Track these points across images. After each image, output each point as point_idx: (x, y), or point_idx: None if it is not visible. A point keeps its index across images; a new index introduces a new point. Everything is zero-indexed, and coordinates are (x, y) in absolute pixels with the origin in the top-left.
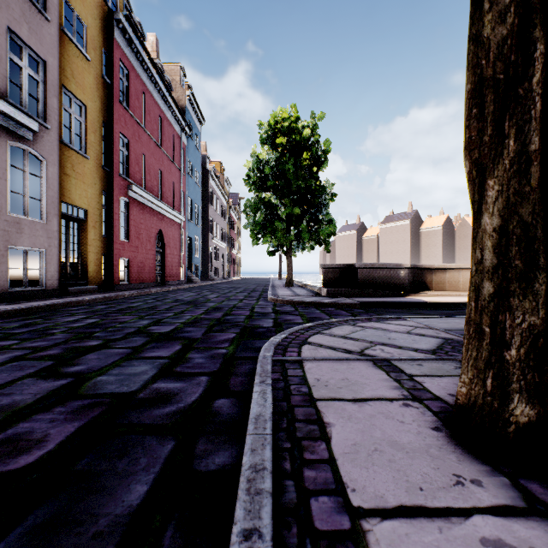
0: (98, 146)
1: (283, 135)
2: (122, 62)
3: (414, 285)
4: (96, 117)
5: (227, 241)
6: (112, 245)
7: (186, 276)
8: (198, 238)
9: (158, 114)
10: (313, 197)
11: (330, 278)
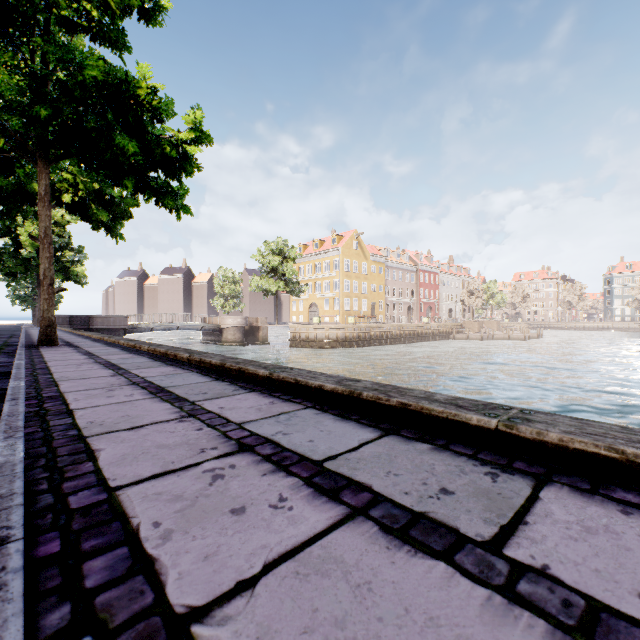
0: None
1: None
2: None
3: None
4: None
5: None
6: None
7: None
8: None
9: None
10: None
11: None
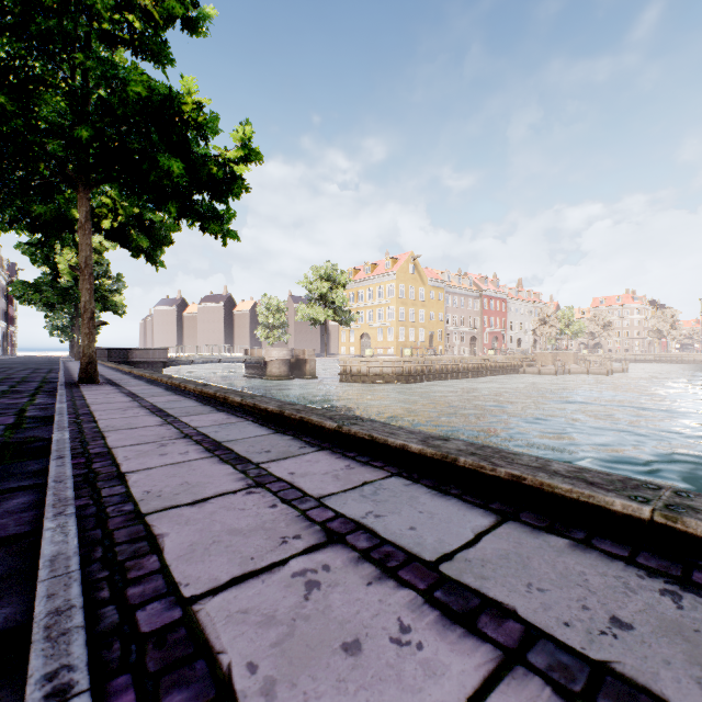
0: None
1: None
2: None
3: None
4: None
5: (5, 318)
6: None
7: None
8: None
9: None
10: None
11: None
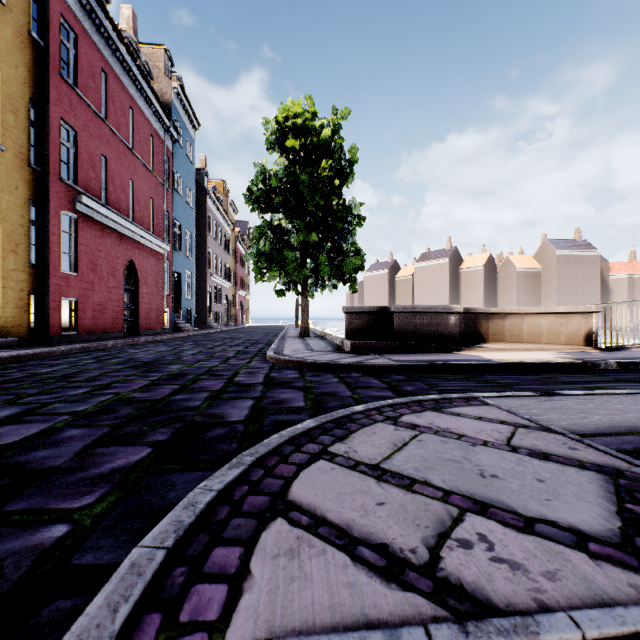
0: (23, 134)
1: (296, 137)
2: (64, 19)
3: (466, 335)
4: (18, 91)
5: (232, 279)
6: (47, 279)
7: (172, 324)
8: (190, 274)
9: (128, 104)
10: (336, 220)
11: (356, 326)
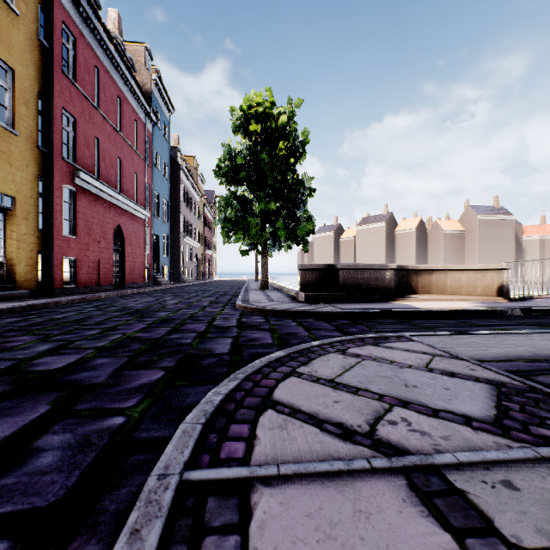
0: (32, 122)
1: (257, 122)
2: (66, 25)
3: (400, 288)
4: (29, 86)
5: (201, 240)
6: (52, 241)
7: (152, 278)
8: (167, 236)
9: (116, 94)
10: (290, 192)
11: (308, 281)
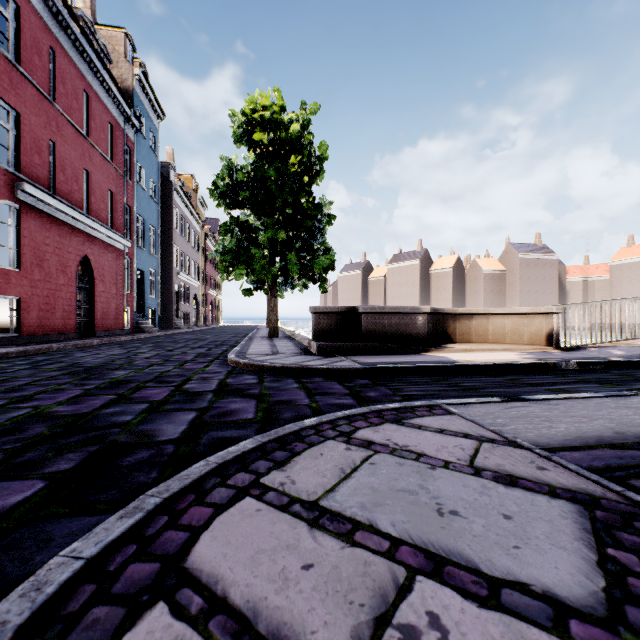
0: None
1: (264, 130)
2: None
3: (434, 336)
4: None
5: (202, 278)
6: None
7: (134, 324)
8: (155, 272)
9: (82, 87)
10: (305, 218)
11: (323, 327)
